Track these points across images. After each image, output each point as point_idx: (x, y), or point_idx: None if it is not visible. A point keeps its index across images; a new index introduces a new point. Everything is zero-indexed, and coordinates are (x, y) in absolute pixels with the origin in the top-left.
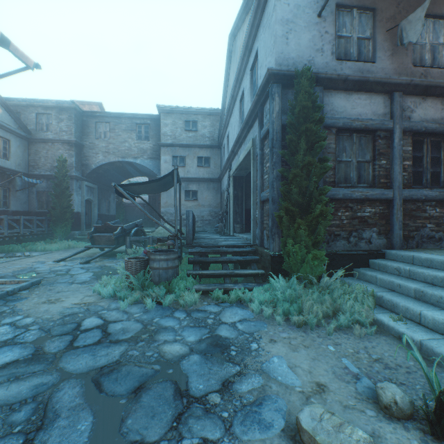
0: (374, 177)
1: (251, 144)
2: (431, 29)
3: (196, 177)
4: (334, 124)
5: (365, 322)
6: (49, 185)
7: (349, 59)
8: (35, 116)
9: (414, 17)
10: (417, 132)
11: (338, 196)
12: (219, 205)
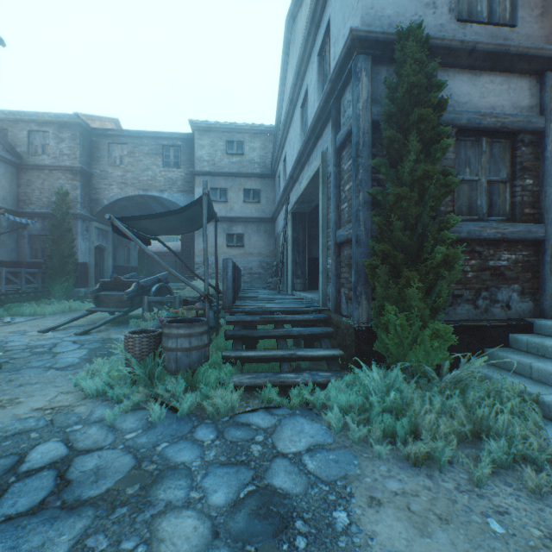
0: (513, 205)
1: (320, 160)
2: None
3: (242, 216)
4: (453, 121)
5: (540, 459)
6: (46, 227)
7: (475, 21)
8: (27, 135)
9: None
10: None
11: (460, 235)
12: (273, 254)
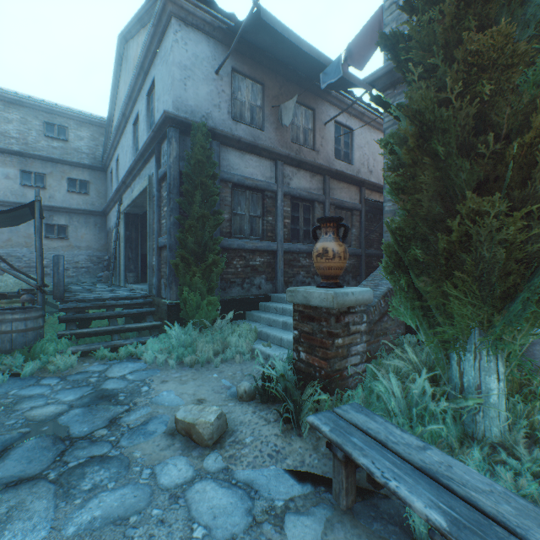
0: (263, 231)
1: (147, 182)
2: (304, 116)
3: (66, 206)
4: (230, 179)
5: (246, 352)
6: None
7: (244, 121)
8: None
9: (289, 106)
10: (295, 197)
11: (234, 246)
12: (104, 248)
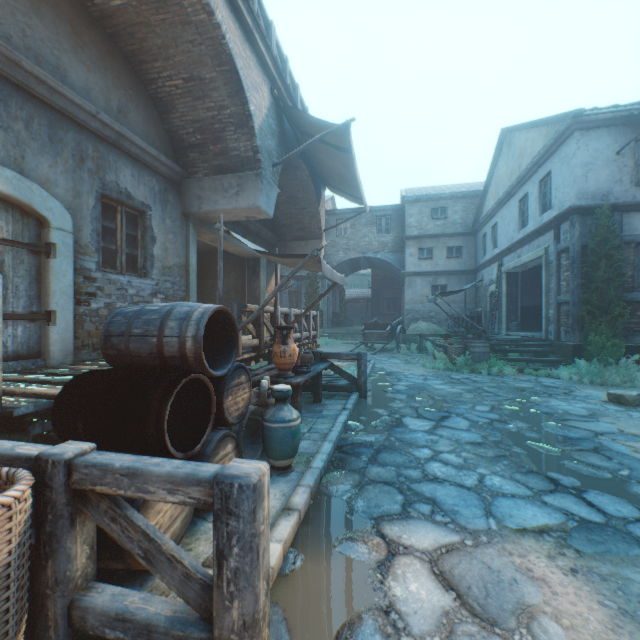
0: None
1: (543, 252)
2: None
3: (446, 270)
4: (632, 241)
5: None
6: (299, 285)
7: None
8: None
9: None
10: None
11: (637, 299)
12: (473, 301)
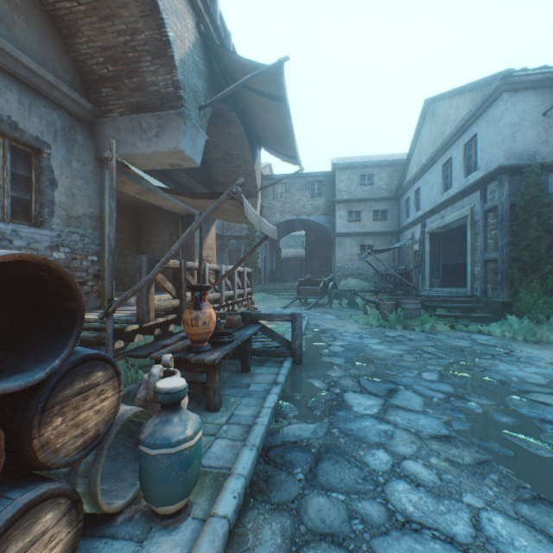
0: None
1: (468, 212)
2: None
3: (372, 231)
4: None
5: None
6: (238, 244)
7: None
8: None
9: None
10: None
11: None
12: (397, 259)
